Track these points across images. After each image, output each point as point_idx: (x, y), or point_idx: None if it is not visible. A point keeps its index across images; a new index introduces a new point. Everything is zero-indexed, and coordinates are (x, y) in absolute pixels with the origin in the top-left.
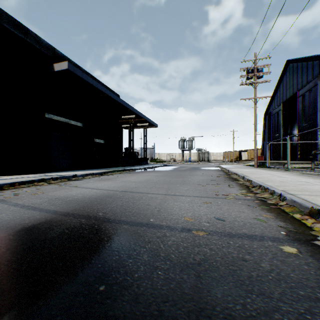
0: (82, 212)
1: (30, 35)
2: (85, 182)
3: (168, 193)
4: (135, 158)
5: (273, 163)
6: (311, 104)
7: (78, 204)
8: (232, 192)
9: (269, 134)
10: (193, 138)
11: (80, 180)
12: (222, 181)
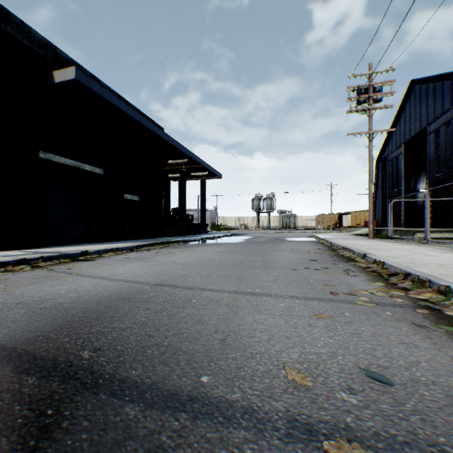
0: (47, 346)
1: (13, 22)
2: (98, 264)
3: (241, 288)
4: (188, 223)
5: (395, 231)
6: (449, 144)
7: (53, 321)
8: (359, 287)
9: (383, 189)
10: (273, 195)
11: (91, 261)
12: (329, 262)
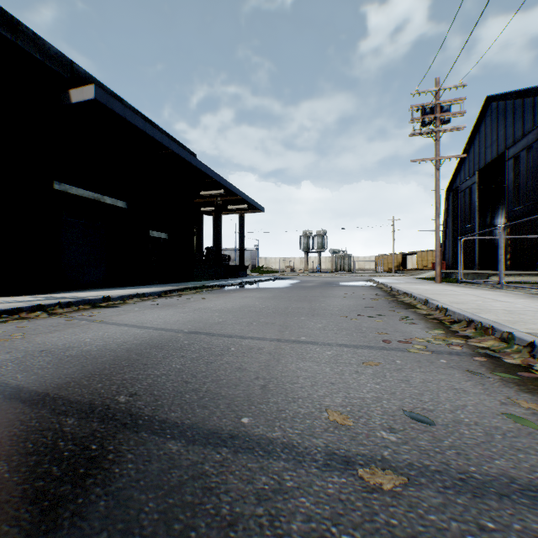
0: (81, 392)
1: (24, 34)
2: (123, 311)
3: (285, 336)
4: (225, 265)
5: (467, 274)
6: (530, 172)
7: (82, 368)
8: (416, 335)
9: (454, 224)
10: (325, 231)
11: (115, 308)
12: (385, 308)
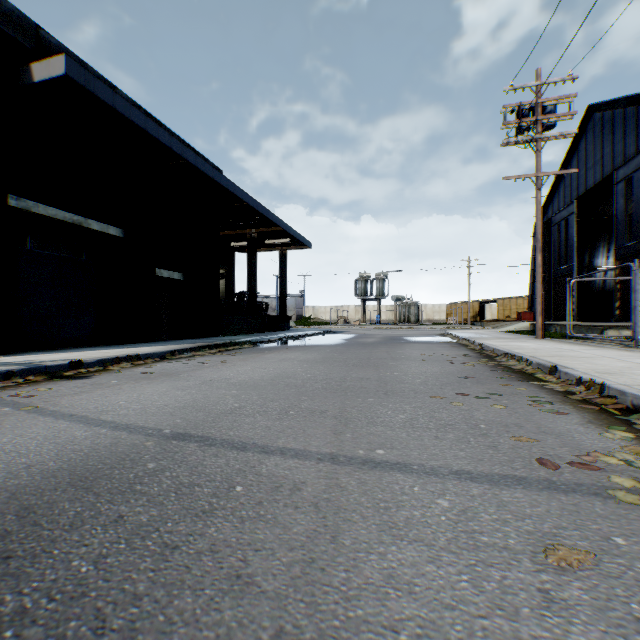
0: None
1: None
2: (90, 385)
3: (345, 447)
4: (261, 315)
5: (572, 327)
6: None
7: None
8: (586, 442)
9: (546, 265)
10: (386, 274)
11: (83, 379)
12: (492, 380)
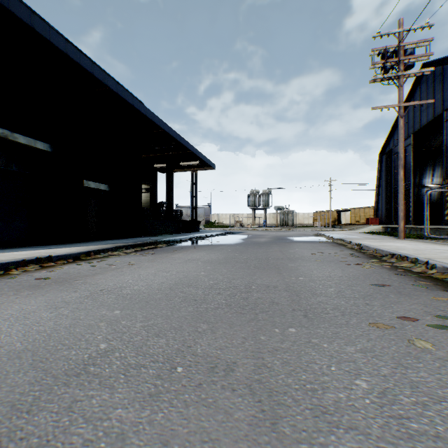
0: None
1: None
2: None
3: None
4: (176, 220)
5: (420, 229)
6: None
7: None
8: None
9: (388, 184)
10: (270, 190)
11: None
12: (412, 289)
